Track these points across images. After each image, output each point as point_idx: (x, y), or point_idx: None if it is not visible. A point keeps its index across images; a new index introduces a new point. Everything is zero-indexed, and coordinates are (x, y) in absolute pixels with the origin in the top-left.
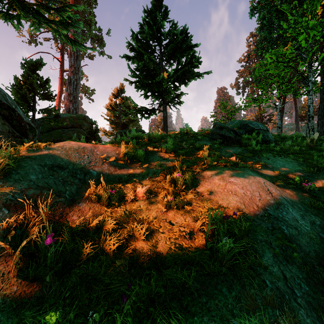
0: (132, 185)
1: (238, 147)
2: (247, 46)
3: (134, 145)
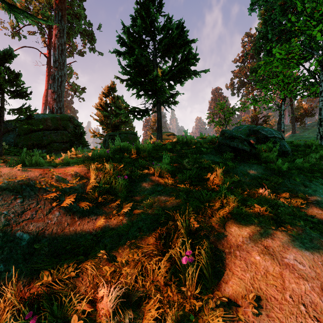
0: (95, 266)
1: (256, 164)
2: (242, 46)
3: (111, 170)
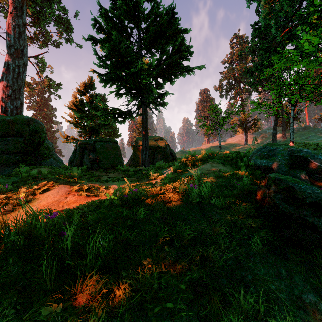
0: None
1: None
2: (230, 47)
3: None
